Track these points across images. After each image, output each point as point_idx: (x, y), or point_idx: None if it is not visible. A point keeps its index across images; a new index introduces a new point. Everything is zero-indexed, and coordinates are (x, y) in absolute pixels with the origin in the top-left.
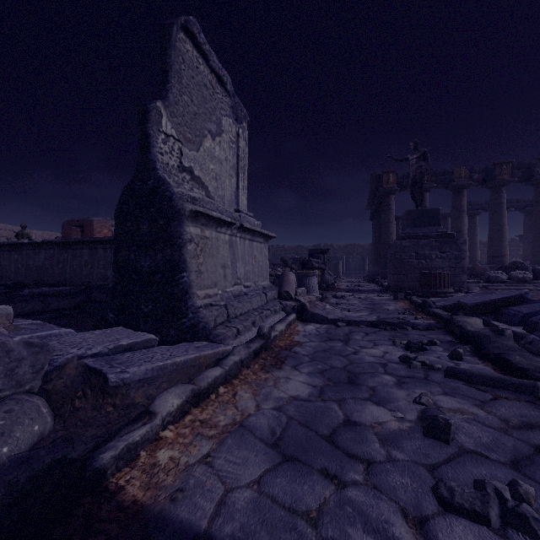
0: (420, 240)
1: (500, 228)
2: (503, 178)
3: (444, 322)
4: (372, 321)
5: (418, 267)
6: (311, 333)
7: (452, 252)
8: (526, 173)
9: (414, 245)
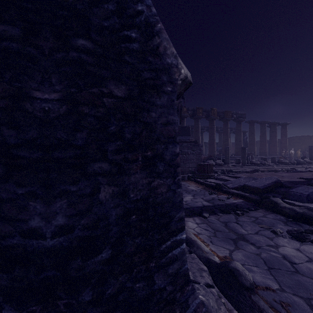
0: (183, 143)
1: (198, 138)
2: (200, 115)
3: (251, 201)
4: (216, 206)
5: (182, 159)
6: (208, 235)
7: (197, 151)
8: (207, 114)
9: (180, 146)
